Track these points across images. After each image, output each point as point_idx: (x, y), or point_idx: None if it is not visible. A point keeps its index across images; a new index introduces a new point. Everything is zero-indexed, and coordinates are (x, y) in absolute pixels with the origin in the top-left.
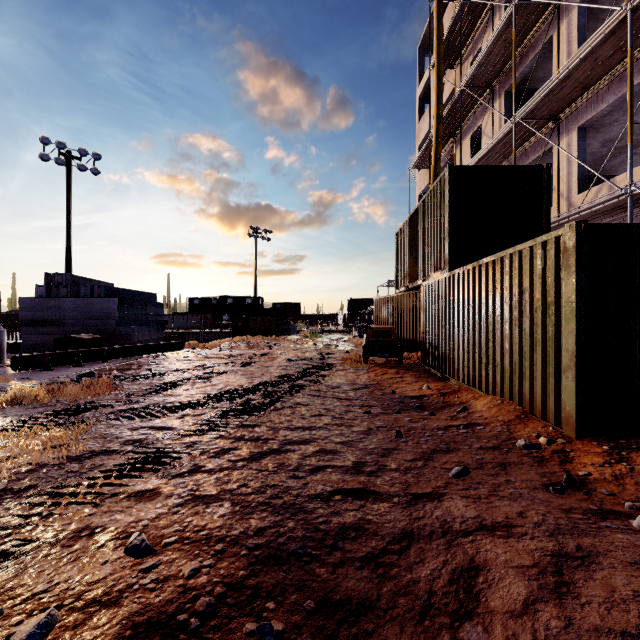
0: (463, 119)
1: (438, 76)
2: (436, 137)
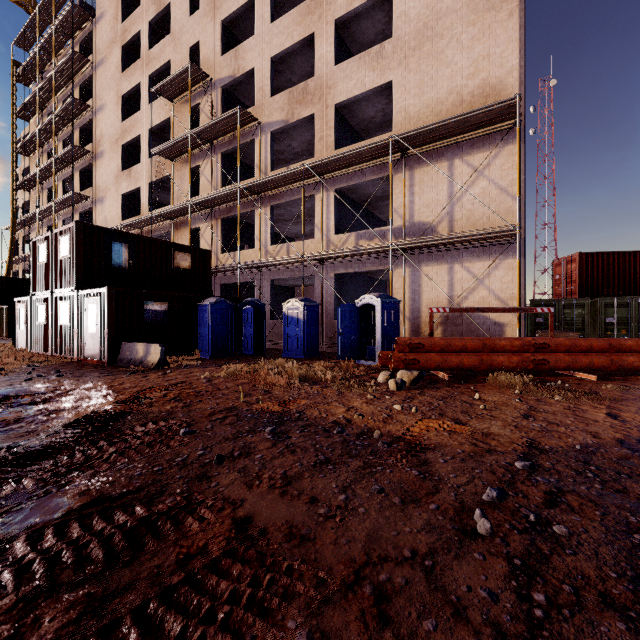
0: (32, 223)
1: (13, 204)
2: (12, 233)
